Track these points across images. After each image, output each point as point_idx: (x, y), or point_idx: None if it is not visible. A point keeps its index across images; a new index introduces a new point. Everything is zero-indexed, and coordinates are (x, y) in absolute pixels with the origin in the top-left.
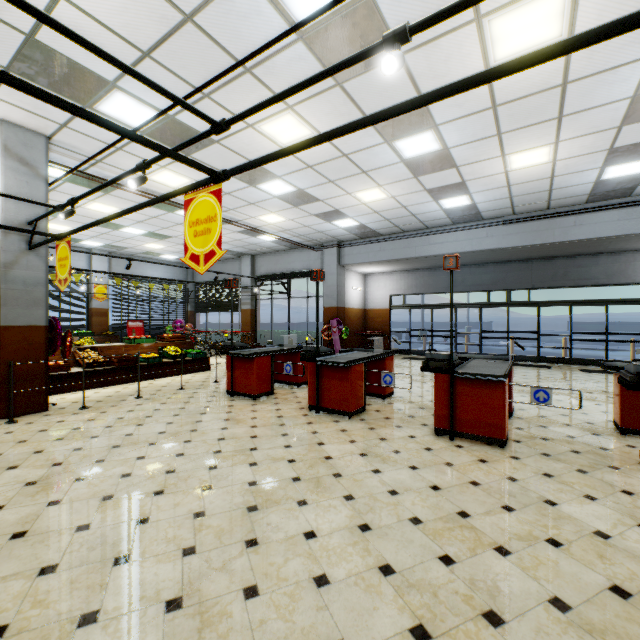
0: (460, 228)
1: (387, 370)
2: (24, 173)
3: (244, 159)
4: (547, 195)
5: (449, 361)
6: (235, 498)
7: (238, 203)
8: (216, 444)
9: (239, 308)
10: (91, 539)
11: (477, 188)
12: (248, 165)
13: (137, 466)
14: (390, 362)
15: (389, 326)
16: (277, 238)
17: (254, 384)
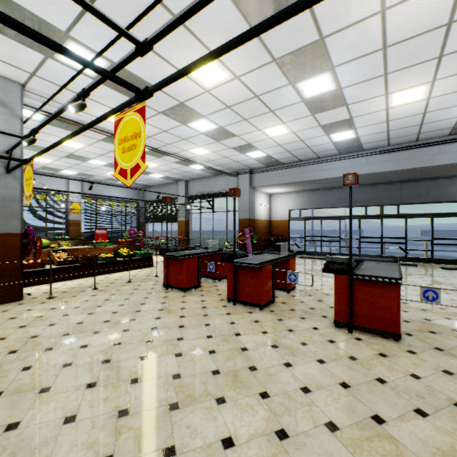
0: (345, 157)
1: (290, 269)
2: (3, 113)
3: (176, 101)
4: (418, 129)
5: (348, 264)
6: (159, 393)
7: (173, 139)
8: (149, 333)
9: (176, 220)
10: (15, 442)
11: (361, 123)
12: (168, 79)
13: (79, 355)
14: (293, 262)
15: (288, 233)
16: (204, 167)
17: (184, 279)
